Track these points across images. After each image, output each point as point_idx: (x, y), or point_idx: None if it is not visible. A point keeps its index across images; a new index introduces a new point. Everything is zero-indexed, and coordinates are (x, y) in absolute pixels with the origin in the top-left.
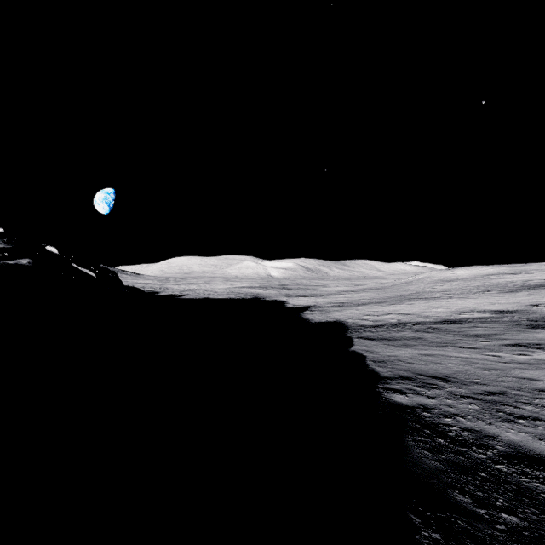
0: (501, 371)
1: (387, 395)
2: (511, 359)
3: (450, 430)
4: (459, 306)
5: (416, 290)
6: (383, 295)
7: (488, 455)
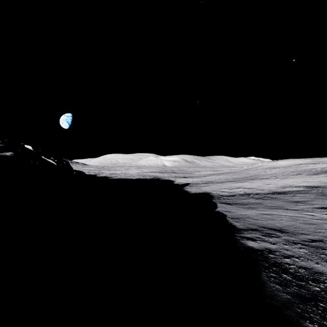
0: (316, 225)
1: (242, 241)
2: (321, 217)
3: (290, 268)
4: (282, 183)
5: (254, 174)
6: (234, 177)
7: (321, 287)
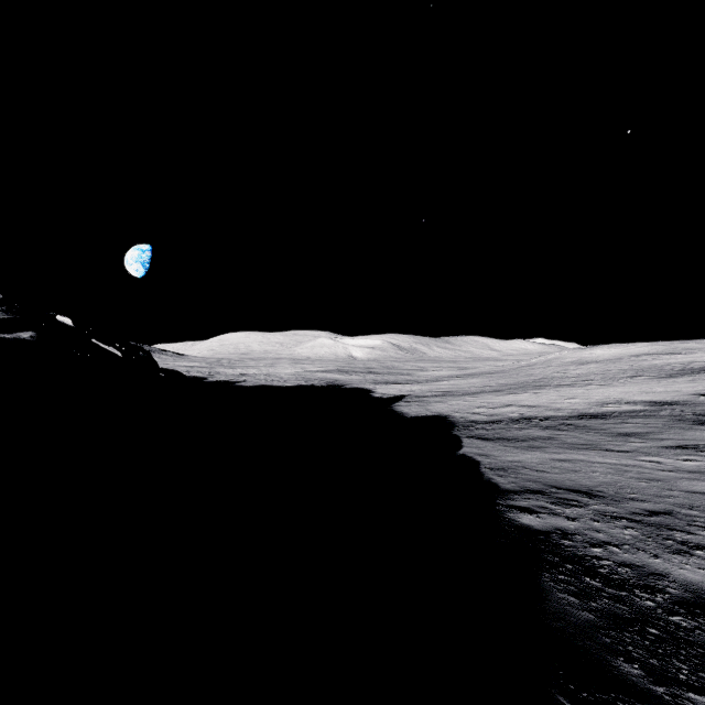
0: (663, 483)
1: (510, 515)
2: (675, 466)
3: (600, 565)
4: (600, 395)
5: (543, 375)
6: (500, 382)
7: (657, 601)
